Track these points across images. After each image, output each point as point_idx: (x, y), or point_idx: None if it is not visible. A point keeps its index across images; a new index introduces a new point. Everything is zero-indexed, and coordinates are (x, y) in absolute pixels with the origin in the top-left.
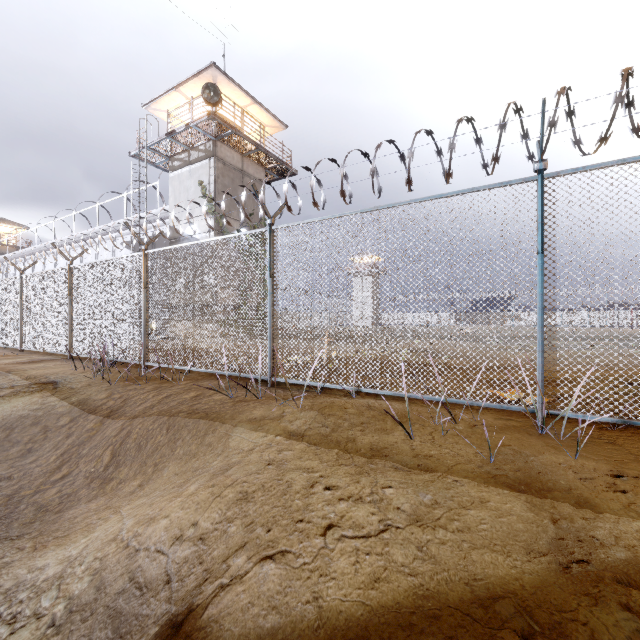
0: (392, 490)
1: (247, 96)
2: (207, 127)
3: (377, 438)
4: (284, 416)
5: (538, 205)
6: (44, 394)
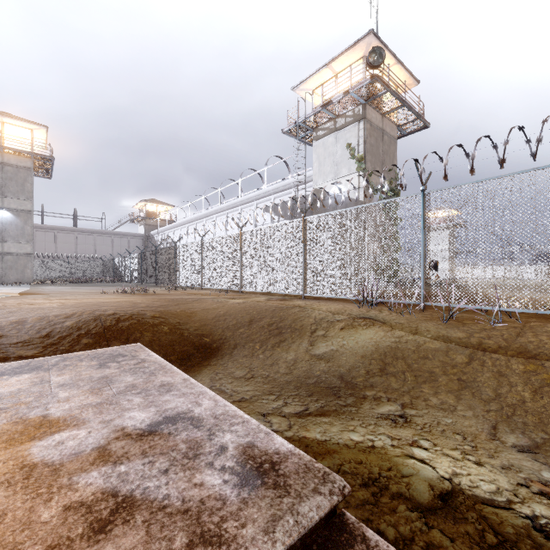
0: None
1: (392, 57)
2: (363, 91)
3: None
4: None
5: None
6: (382, 328)
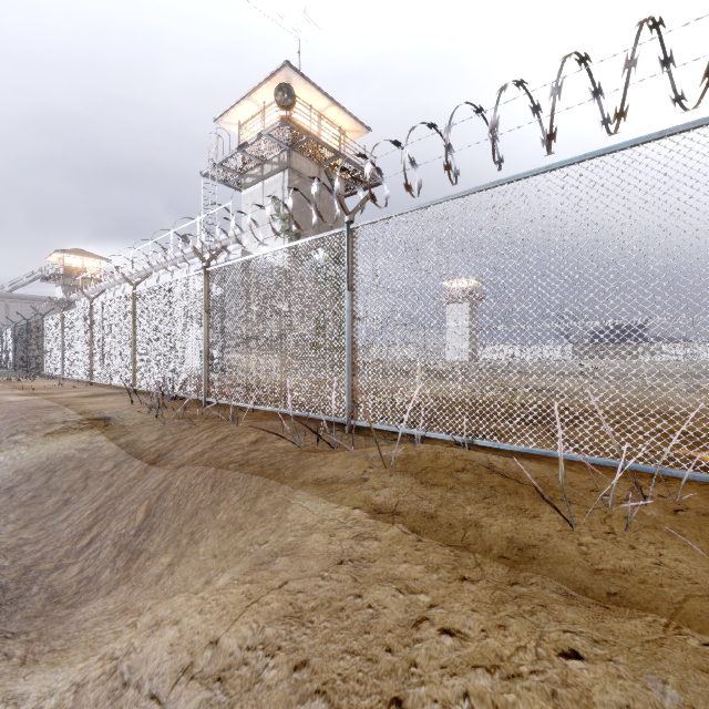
0: (582, 664)
1: (325, 97)
2: (280, 135)
3: (513, 525)
4: (366, 479)
5: None
6: (94, 432)
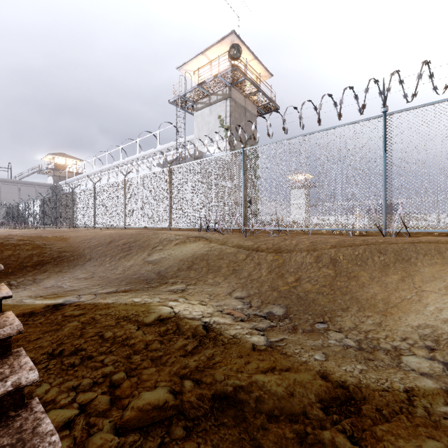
0: None
1: (251, 54)
2: (228, 76)
3: None
4: None
5: None
6: (204, 242)
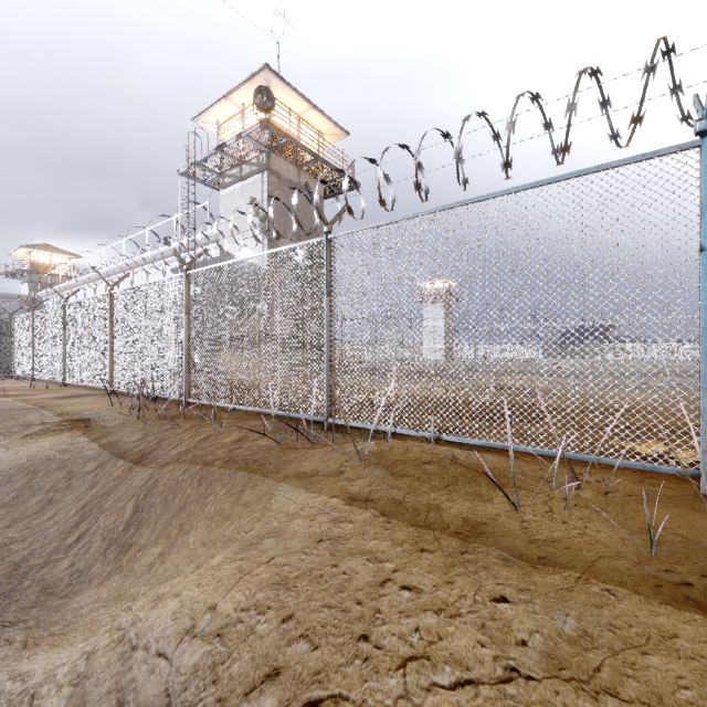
0: (508, 605)
1: (304, 101)
2: (260, 137)
3: (470, 507)
4: (342, 471)
5: (703, 181)
6: (74, 433)
